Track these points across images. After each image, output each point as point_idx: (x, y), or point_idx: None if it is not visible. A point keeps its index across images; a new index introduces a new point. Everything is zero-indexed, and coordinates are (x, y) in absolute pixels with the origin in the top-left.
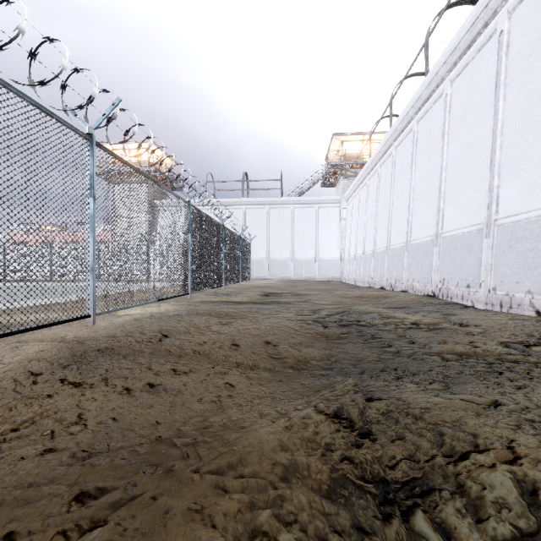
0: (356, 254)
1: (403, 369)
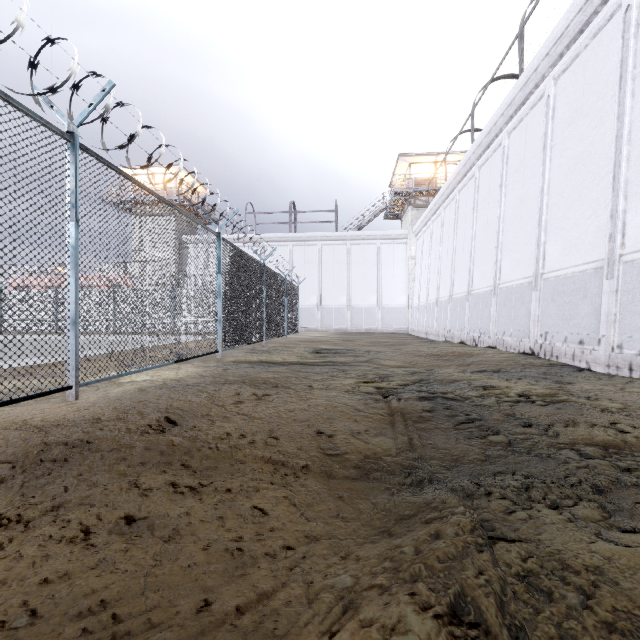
0: (428, 300)
1: (525, 475)
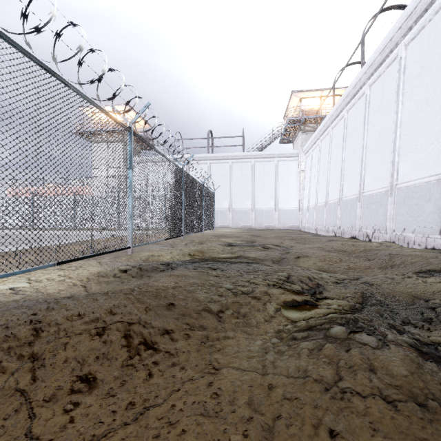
0: (317, 203)
1: None
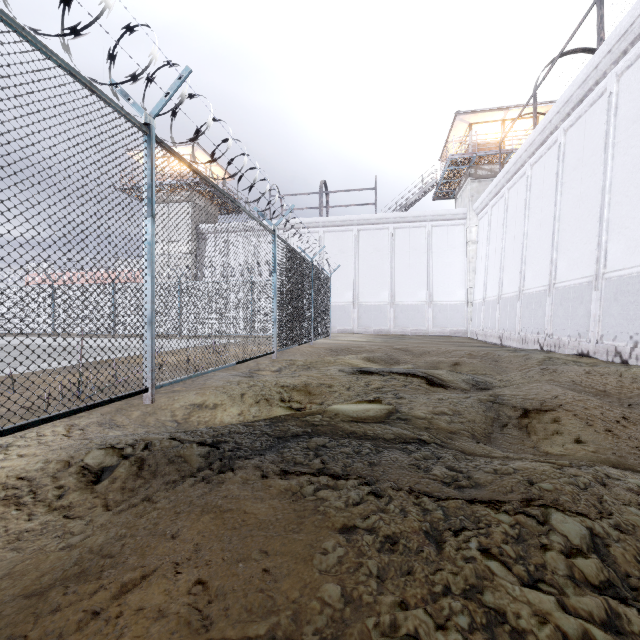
0: (501, 293)
1: None
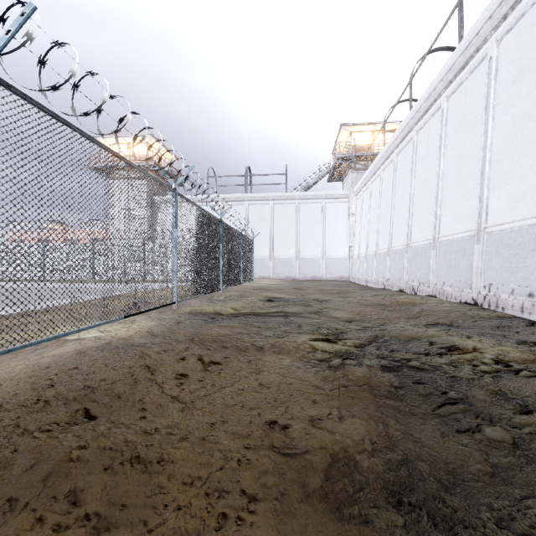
0: (367, 252)
1: None
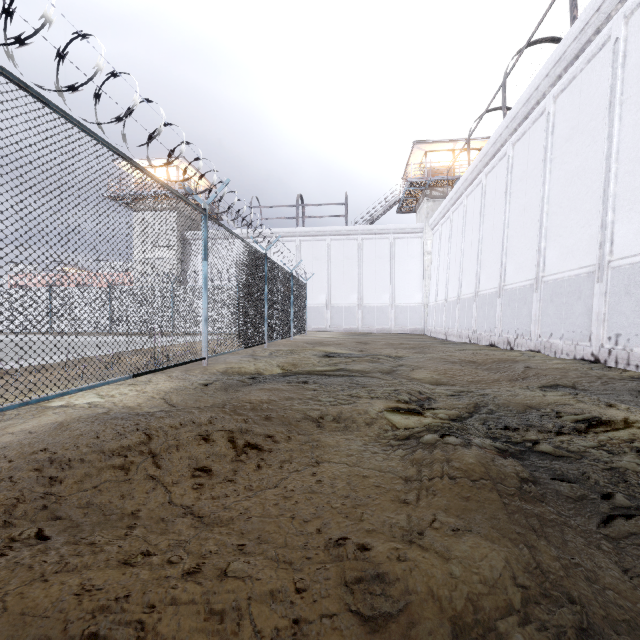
0: (447, 298)
1: None
